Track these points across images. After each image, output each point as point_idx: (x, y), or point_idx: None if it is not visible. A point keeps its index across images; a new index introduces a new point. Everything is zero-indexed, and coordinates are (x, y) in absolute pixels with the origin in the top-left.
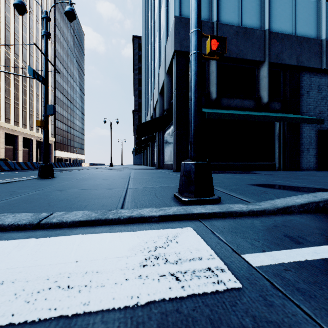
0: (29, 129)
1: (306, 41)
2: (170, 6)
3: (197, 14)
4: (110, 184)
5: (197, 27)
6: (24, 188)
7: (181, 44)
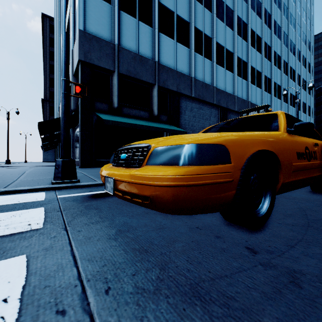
0: None
1: (182, 76)
2: (77, 16)
3: (65, 69)
4: None
5: (65, 77)
6: None
7: (86, 56)
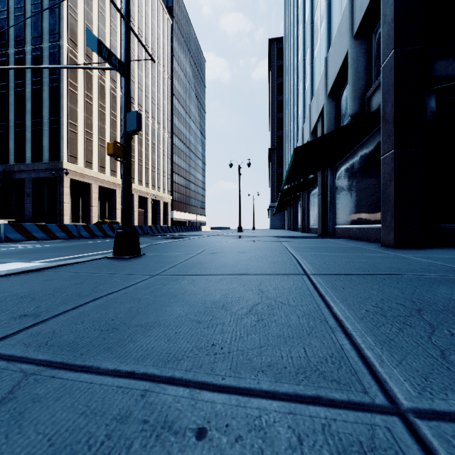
0: (145, 186)
1: None
2: None
3: None
4: (258, 308)
5: None
6: None
7: None
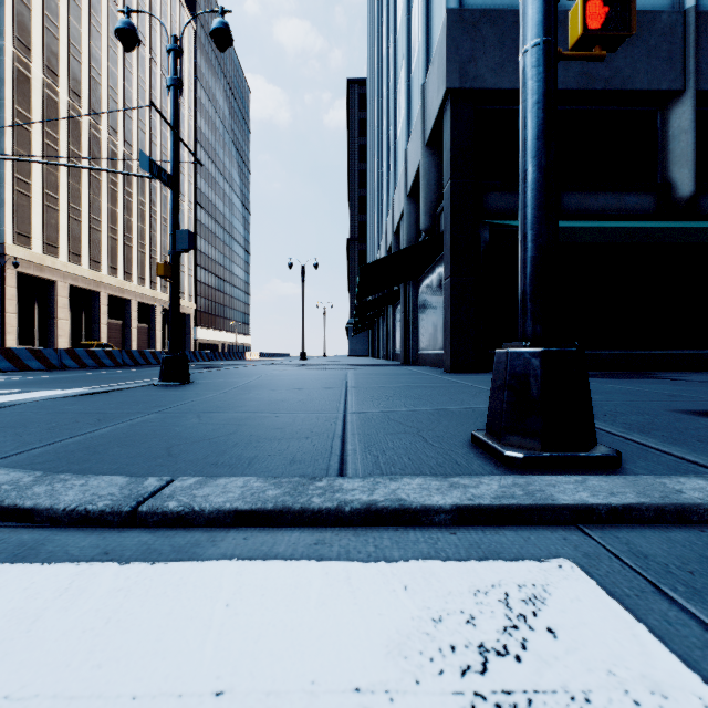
0: (150, 286)
1: None
2: None
3: None
4: (305, 400)
5: None
6: (129, 406)
7: (463, 74)
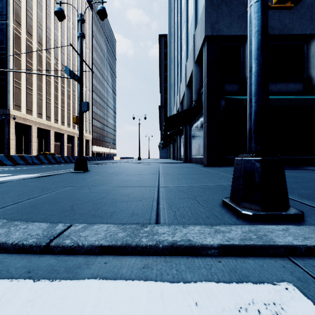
0: (72, 128)
1: None
2: None
3: None
4: (139, 180)
5: None
6: (58, 183)
7: (213, 28)
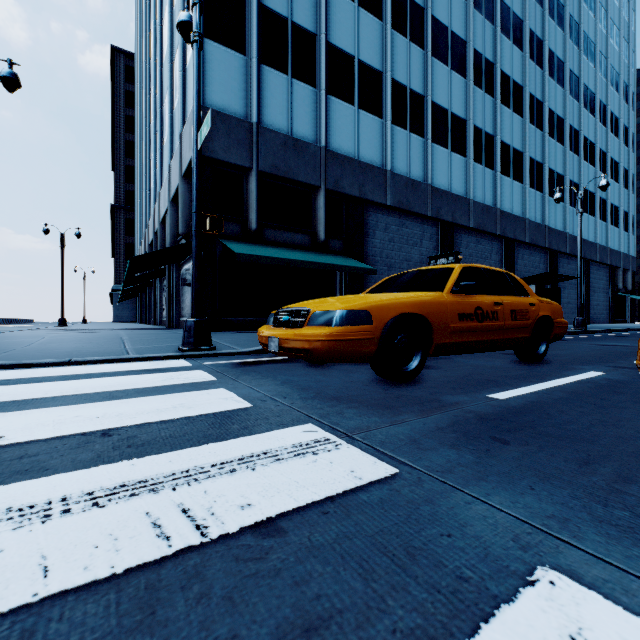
0: None
1: (370, 169)
2: (189, 77)
3: (198, 199)
4: (98, 346)
5: (198, 209)
6: None
7: (205, 147)
